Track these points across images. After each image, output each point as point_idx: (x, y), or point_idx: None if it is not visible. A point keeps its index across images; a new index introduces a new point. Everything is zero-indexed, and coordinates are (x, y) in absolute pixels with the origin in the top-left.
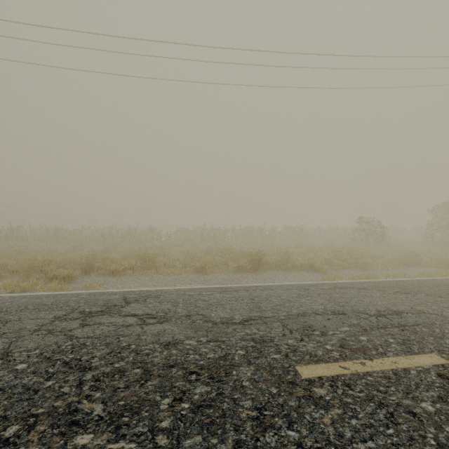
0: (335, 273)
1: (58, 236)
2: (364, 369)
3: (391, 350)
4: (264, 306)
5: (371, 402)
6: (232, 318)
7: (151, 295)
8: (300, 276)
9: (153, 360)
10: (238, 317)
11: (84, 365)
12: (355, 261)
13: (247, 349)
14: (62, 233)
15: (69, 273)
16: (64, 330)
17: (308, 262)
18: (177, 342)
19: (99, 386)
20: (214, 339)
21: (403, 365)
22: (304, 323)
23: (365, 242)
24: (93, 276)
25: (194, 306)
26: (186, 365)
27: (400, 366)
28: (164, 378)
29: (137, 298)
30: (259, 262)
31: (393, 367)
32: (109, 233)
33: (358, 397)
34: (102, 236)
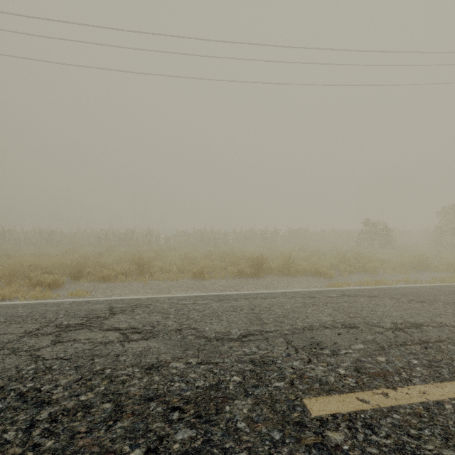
0: (342, 278)
1: (52, 239)
2: (387, 402)
3: (417, 375)
4: (265, 318)
5: (402, 453)
6: (229, 333)
7: (140, 305)
8: (304, 281)
9: (130, 390)
10: (235, 331)
11: (42, 398)
12: (362, 265)
13: (244, 374)
14: (56, 237)
15: (55, 280)
16: (31, 349)
17: (312, 266)
18: (161, 365)
19: (54, 430)
20: (205, 361)
21: (435, 396)
22: (311, 338)
23: (371, 245)
24: (82, 282)
25: (187, 318)
26: (169, 397)
27: (432, 398)
28: (139, 417)
29: (125, 308)
30: (260, 266)
31: (423, 399)
32: (106, 236)
33: (384, 445)
34: (98, 239)
